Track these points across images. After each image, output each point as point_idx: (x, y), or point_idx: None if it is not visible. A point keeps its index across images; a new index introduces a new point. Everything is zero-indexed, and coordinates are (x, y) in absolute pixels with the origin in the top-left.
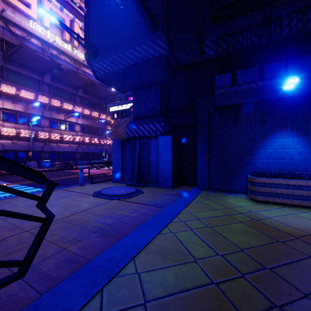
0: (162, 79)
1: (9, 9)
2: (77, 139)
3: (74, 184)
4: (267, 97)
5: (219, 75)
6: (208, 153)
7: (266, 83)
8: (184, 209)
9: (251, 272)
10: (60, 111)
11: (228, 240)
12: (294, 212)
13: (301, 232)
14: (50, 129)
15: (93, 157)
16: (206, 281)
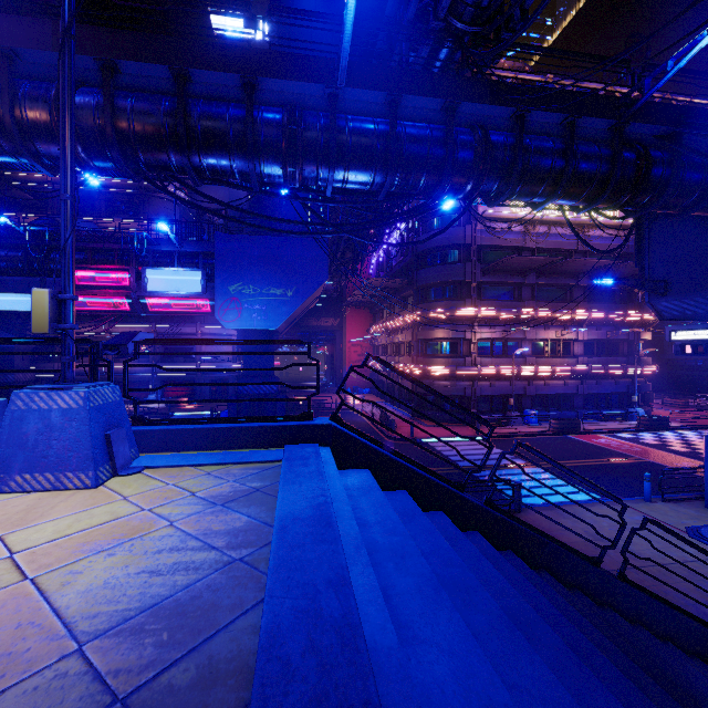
0: None
1: None
2: (579, 372)
3: (624, 490)
4: None
5: None
6: None
7: None
8: None
9: None
10: (548, 325)
11: None
12: None
13: None
14: (534, 359)
15: (608, 403)
16: None
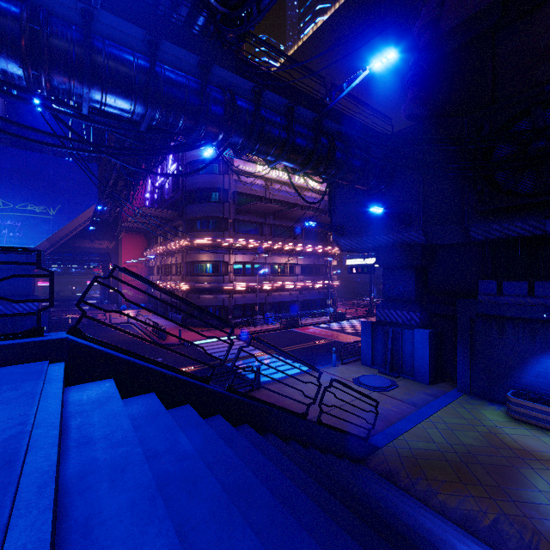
0: (417, 265)
1: (242, 161)
2: (298, 286)
3: (323, 361)
4: (534, 317)
5: (483, 281)
6: (469, 358)
7: (535, 301)
8: (436, 412)
9: (461, 452)
10: (280, 253)
11: (459, 439)
12: (540, 435)
13: (519, 447)
14: (272, 277)
15: (315, 305)
16: (436, 449)
